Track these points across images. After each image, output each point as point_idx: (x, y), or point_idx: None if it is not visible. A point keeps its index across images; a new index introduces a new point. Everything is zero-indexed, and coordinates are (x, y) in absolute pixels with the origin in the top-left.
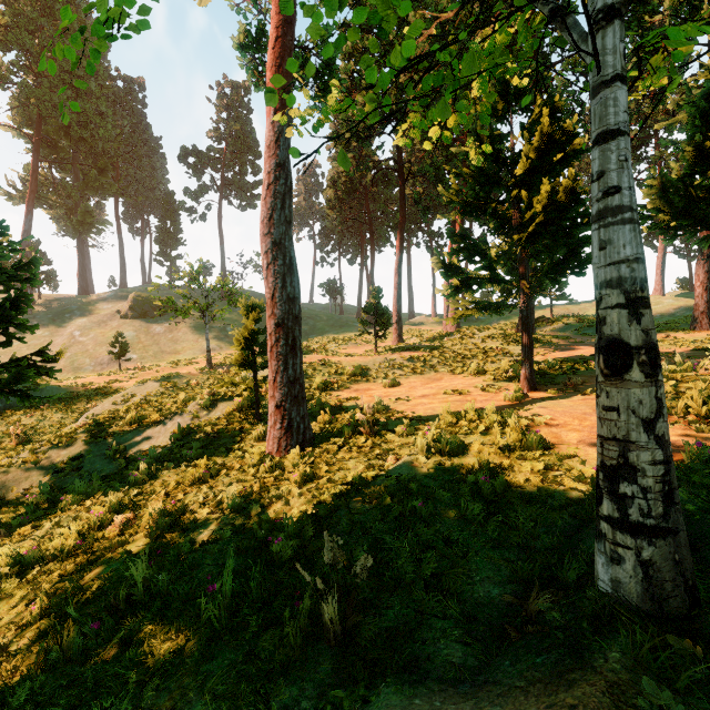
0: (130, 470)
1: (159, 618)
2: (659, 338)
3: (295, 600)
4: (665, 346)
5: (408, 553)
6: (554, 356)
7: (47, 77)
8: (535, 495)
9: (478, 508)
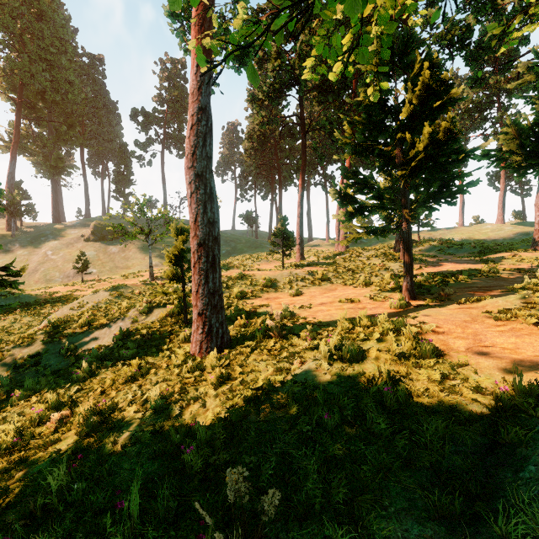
0: (75, 368)
1: (68, 533)
2: (508, 257)
3: (199, 531)
4: (513, 263)
5: (317, 472)
6: (426, 271)
7: (27, 53)
8: (437, 406)
9: (384, 421)
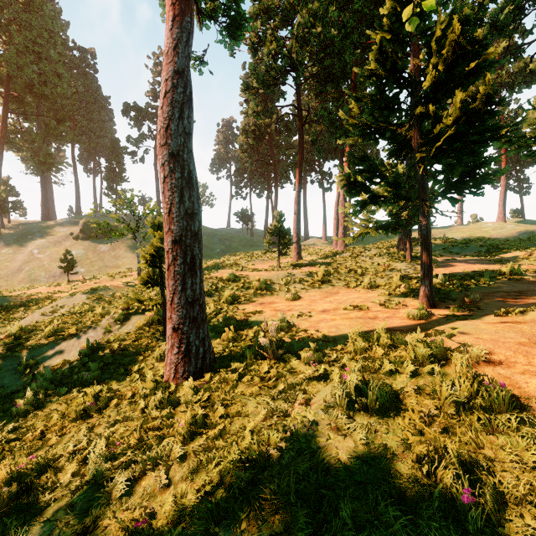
0: (22, 395)
1: None
2: (524, 256)
3: None
4: (532, 263)
5: None
6: (438, 272)
7: (14, 45)
8: None
9: None
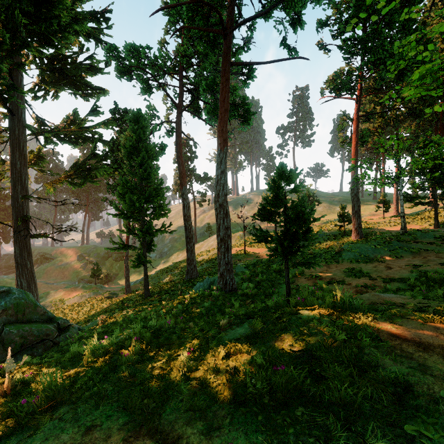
0: (318, 242)
1: None
2: None
3: None
4: None
5: None
6: None
7: None
8: None
9: None
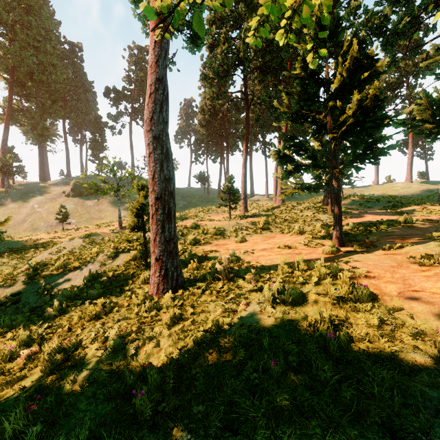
0: (48, 306)
1: None
2: (419, 209)
3: None
4: (424, 214)
5: (265, 425)
6: (351, 221)
7: (18, 41)
8: (379, 353)
9: (329, 369)
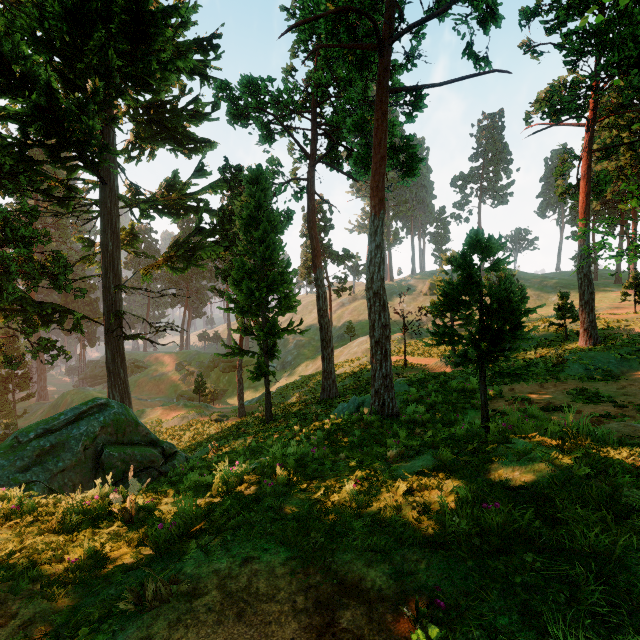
0: (522, 350)
1: None
2: None
3: None
4: None
5: None
6: None
7: None
8: None
9: None
